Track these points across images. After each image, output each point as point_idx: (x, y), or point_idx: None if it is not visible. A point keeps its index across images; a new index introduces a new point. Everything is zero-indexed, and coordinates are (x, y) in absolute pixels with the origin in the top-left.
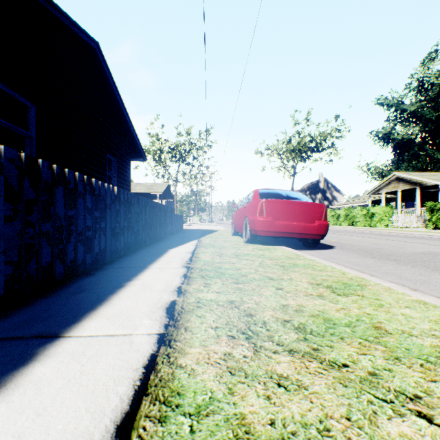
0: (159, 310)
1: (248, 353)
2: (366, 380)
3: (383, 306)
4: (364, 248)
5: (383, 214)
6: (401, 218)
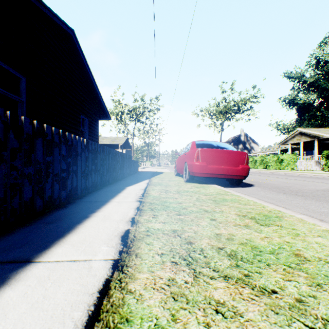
0: (116, 238)
1: (189, 279)
2: (294, 307)
3: (300, 236)
4: (277, 186)
5: (289, 160)
6: (303, 163)
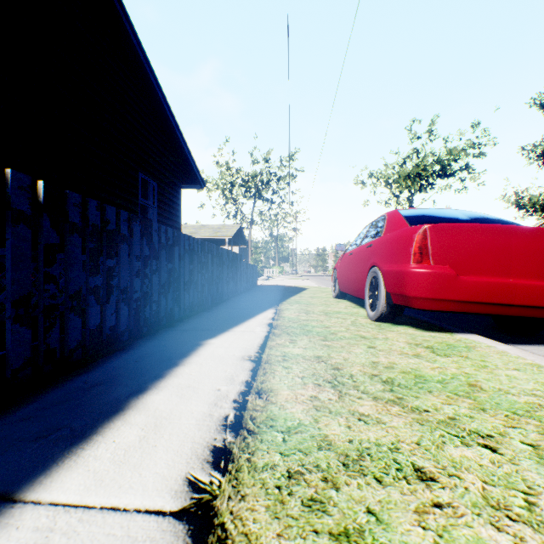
0: None
1: None
2: None
3: None
4: None
5: None
6: None
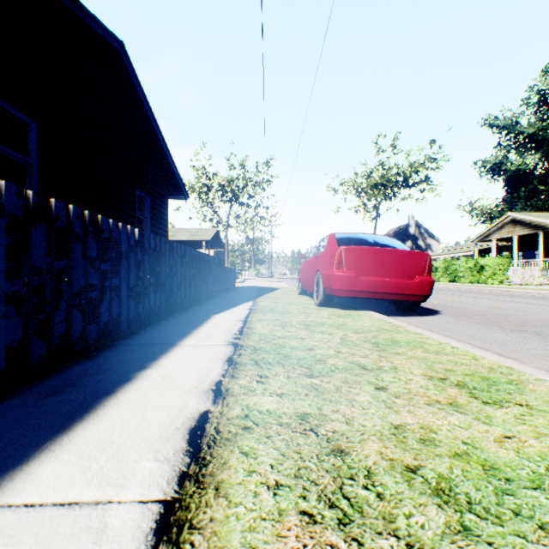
0: (177, 435)
1: None
2: None
3: None
4: (483, 314)
5: (496, 267)
6: (520, 272)
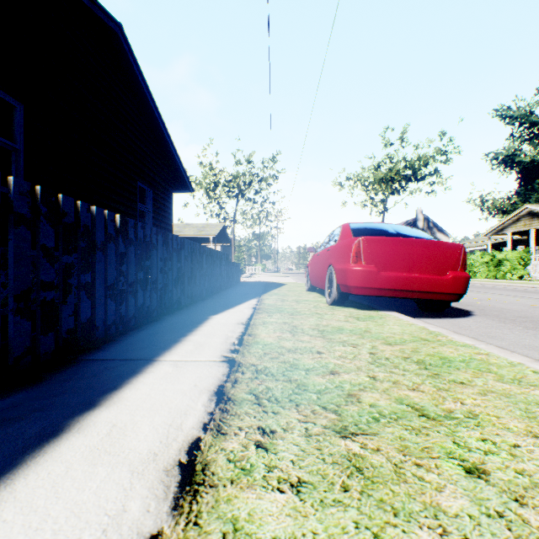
0: None
1: None
2: None
3: None
4: (526, 315)
5: (515, 262)
6: None
